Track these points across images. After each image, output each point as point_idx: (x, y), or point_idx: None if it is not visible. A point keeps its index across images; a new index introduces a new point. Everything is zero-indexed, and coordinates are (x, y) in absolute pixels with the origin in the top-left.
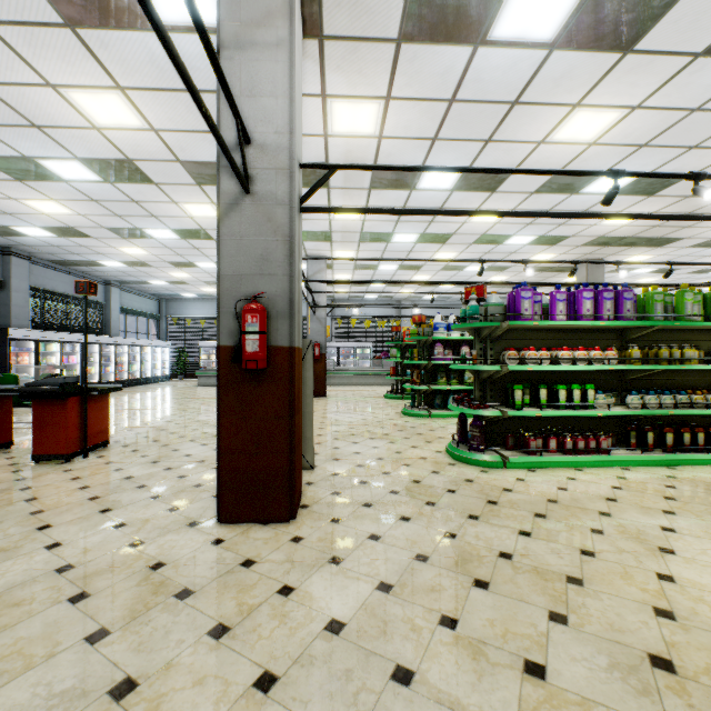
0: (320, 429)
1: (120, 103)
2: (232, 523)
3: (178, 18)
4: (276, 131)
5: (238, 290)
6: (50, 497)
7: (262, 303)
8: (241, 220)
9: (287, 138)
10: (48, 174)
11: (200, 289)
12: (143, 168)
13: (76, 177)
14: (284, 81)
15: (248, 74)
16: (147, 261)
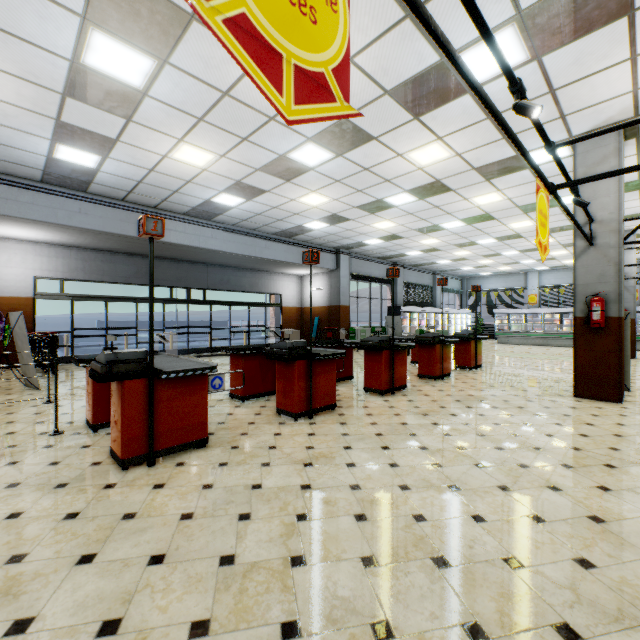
0: (631, 376)
1: (495, 195)
2: (582, 398)
3: (543, 161)
4: (608, 213)
5: (585, 291)
6: (480, 379)
7: (600, 296)
8: (587, 258)
9: (615, 214)
10: (439, 229)
11: (496, 269)
12: (492, 214)
13: (452, 227)
14: (614, 187)
15: (591, 190)
16: (466, 257)
